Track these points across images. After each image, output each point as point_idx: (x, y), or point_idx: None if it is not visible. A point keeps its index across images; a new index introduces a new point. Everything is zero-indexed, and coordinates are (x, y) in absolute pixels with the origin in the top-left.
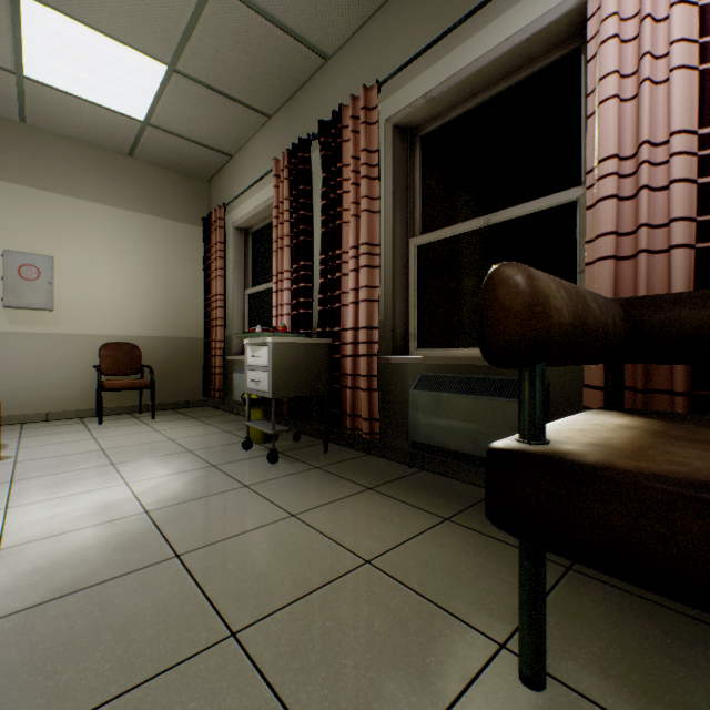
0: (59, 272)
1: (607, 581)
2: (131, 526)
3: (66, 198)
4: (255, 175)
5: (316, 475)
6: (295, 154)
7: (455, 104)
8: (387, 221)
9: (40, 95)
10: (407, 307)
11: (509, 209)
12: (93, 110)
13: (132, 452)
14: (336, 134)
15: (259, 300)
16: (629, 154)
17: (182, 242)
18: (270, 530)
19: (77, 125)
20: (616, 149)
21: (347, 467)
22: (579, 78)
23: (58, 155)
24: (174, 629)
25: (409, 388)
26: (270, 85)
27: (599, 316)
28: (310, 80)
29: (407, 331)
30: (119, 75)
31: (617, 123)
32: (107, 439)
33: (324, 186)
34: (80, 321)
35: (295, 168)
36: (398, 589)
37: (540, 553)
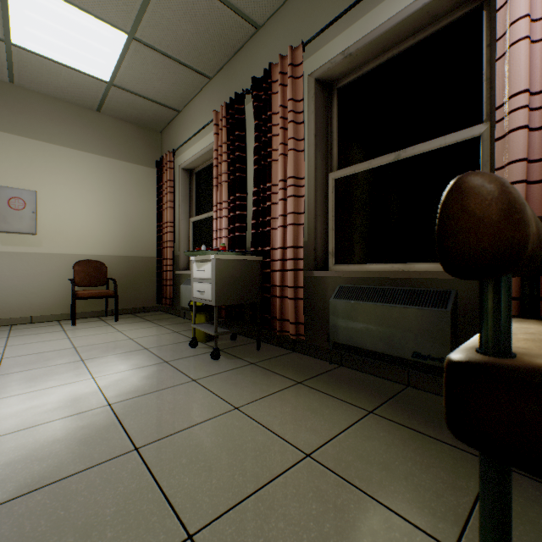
0: (41, 203)
1: (532, 477)
2: (95, 418)
3: (46, 144)
4: (198, 126)
5: (252, 370)
6: (232, 106)
7: (368, 60)
8: (310, 158)
9: (25, 60)
10: (326, 230)
11: (417, 145)
12: (68, 72)
13: (99, 349)
14: (266, 88)
15: (201, 226)
16: (538, 89)
17: (140, 180)
18: (217, 423)
19: (55, 86)
20: (527, 84)
21: (278, 363)
22: (481, 31)
23: (40, 110)
24: (133, 531)
25: (329, 297)
26: (211, 51)
27: (541, 230)
28: (243, 46)
29: (326, 249)
30: (88, 43)
31: (528, 61)
32: (78, 339)
33: (256, 131)
34: (58, 243)
35: (232, 117)
36: (341, 485)
37: (507, 468)
